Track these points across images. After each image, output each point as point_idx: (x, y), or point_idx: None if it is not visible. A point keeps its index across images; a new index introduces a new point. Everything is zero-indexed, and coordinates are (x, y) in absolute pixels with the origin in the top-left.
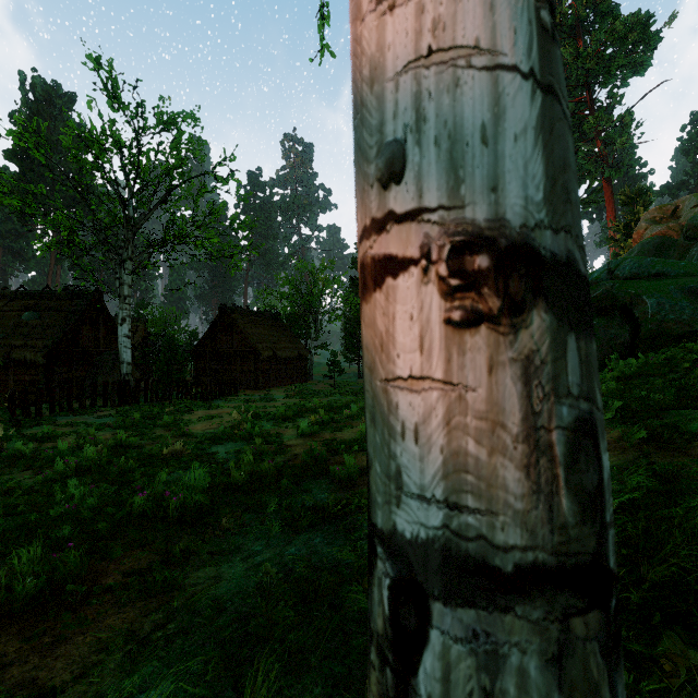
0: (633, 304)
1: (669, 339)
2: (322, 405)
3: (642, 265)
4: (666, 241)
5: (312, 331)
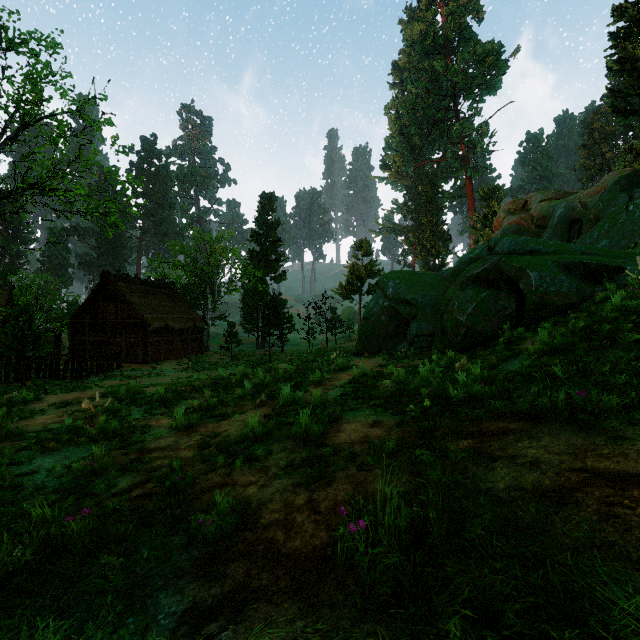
0: (518, 277)
1: (551, 310)
2: (212, 381)
3: (518, 243)
4: (521, 228)
5: (209, 301)
